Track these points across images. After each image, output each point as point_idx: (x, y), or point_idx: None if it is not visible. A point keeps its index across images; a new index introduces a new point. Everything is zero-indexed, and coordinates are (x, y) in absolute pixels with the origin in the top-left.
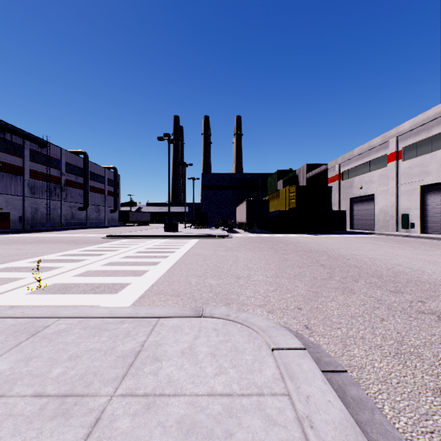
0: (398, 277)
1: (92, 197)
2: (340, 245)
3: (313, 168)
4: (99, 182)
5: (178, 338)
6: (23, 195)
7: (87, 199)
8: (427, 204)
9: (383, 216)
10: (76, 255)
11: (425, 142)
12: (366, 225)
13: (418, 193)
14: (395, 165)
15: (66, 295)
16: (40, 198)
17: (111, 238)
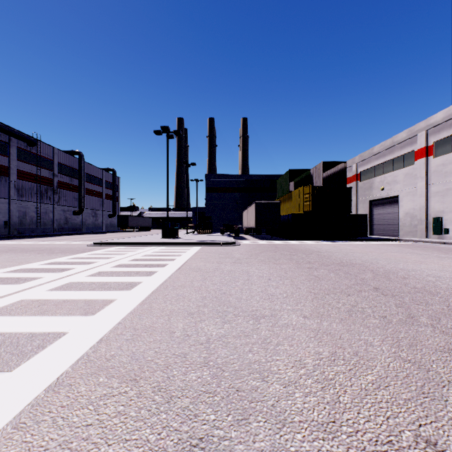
0: None
1: (89, 200)
2: (374, 255)
3: (329, 167)
4: (96, 185)
5: None
6: (8, 197)
7: (83, 203)
8: None
9: (409, 221)
10: (31, 271)
11: None
12: (388, 231)
13: None
14: (424, 162)
15: None
16: (29, 201)
17: (98, 245)
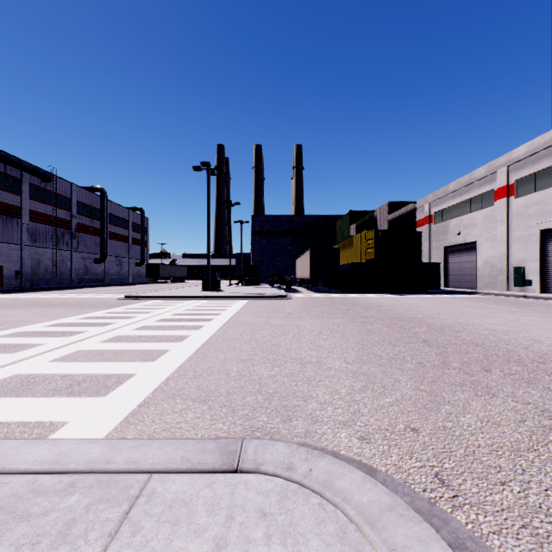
0: (549, 362)
1: (112, 246)
2: (438, 310)
3: (396, 208)
4: (121, 228)
5: (177, 551)
6: (20, 243)
7: (106, 249)
8: (549, 255)
9: (489, 270)
10: (72, 326)
11: (547, 172)
12: (465, 282)
13: (537, 239)
14: (505, 203)
15: (21, 399)
16: (43, 247)
17: (131, 299)
